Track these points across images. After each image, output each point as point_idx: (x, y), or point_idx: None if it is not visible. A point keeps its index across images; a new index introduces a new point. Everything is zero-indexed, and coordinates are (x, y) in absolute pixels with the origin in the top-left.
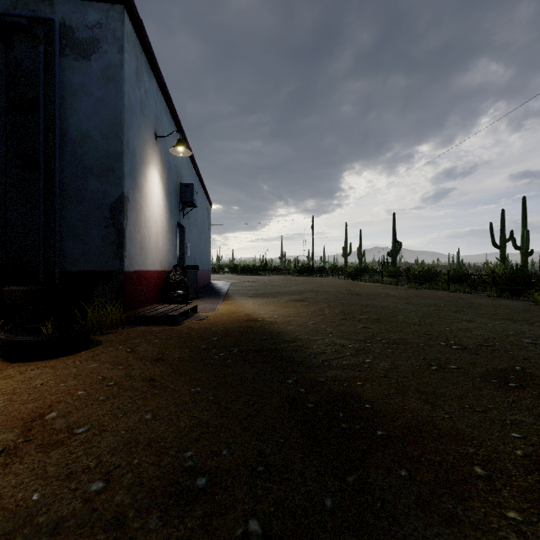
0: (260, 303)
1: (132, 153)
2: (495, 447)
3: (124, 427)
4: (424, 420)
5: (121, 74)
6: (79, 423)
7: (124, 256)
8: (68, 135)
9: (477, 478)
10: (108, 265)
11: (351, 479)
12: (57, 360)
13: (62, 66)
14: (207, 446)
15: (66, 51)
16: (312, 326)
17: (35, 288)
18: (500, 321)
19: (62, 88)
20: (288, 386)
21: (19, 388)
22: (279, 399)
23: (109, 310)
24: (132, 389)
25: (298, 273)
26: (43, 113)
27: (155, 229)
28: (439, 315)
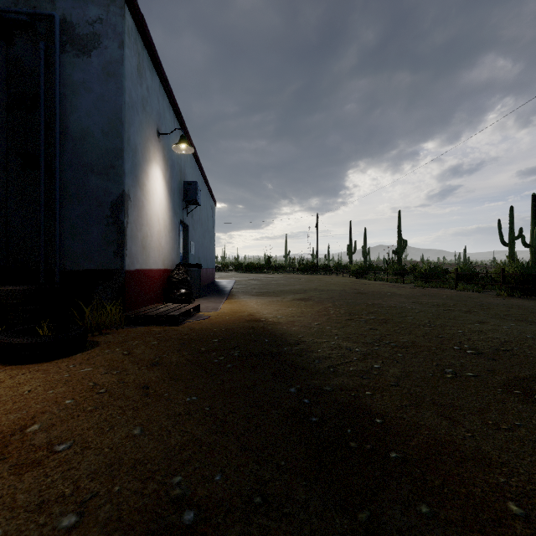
0: (263, 302)
1: (134, 150)
2: (529, 476)
3: (109, 444)
4: (443, 439)
5: (121, 70)
6: (61, 439)
7: (125, 254)
8: (69, 132)
9: (512, 518)
10: (109, 264)
11: (363, 517)
12: (51, 363)
13: (63, 62)
14: (198, 470)
15: (66, 48)
16: (317, 328)
17: (31, 288)
18: (515, 323)
19: (63, 85)
20: (291, 396)
21: (5, 395)
22: (281, 411)
23: (108, 310)
24: (124, 397)
25: (302, 271)
26: (43, 110)
27: (158, 227)
28: (449, 316)
